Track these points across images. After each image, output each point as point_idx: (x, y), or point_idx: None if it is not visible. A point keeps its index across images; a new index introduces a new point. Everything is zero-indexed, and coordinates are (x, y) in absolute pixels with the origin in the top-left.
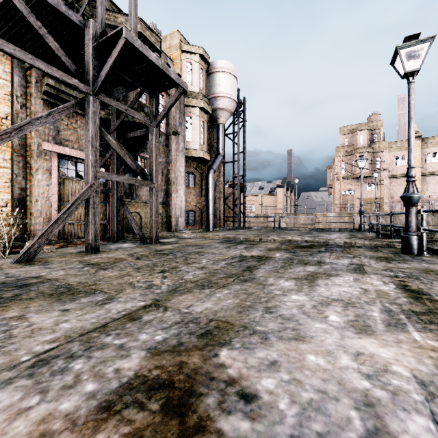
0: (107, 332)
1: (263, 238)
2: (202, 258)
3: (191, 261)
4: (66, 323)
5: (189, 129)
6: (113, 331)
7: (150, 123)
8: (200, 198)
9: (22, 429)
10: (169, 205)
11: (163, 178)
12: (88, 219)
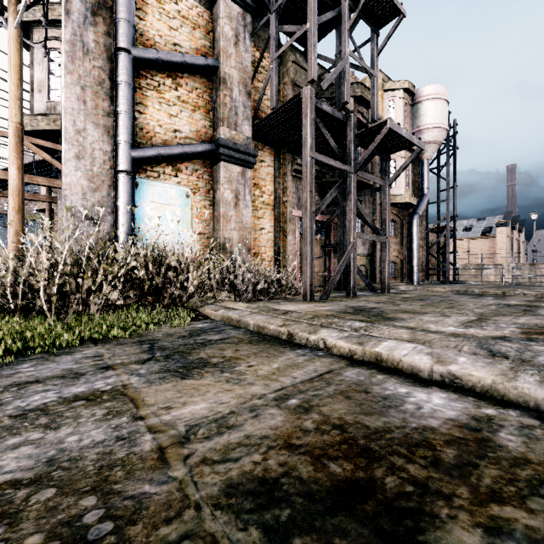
0: (478, 323)
1: (508, 292)
2: (464, 303)
3: (458, 304)
4: (445, 320)
5: (392, 173)
6: (480, 323)
7: (385, 184)
8: (401, 248)
9: (499, 333)
10: (373, 257)
11: (368, 229)
12: (350, 270)
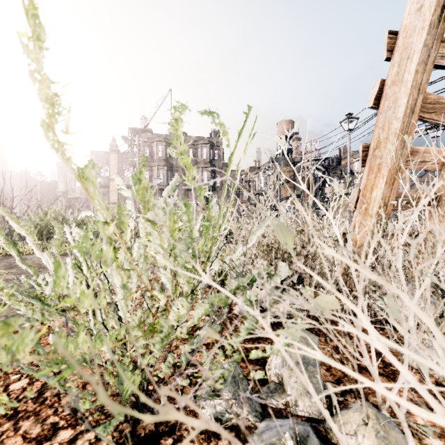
0: None
1: None
2: None
3: None
4: None
5: None
6: None
7: None
8: None
9: None
10: None
11: None
12: None
